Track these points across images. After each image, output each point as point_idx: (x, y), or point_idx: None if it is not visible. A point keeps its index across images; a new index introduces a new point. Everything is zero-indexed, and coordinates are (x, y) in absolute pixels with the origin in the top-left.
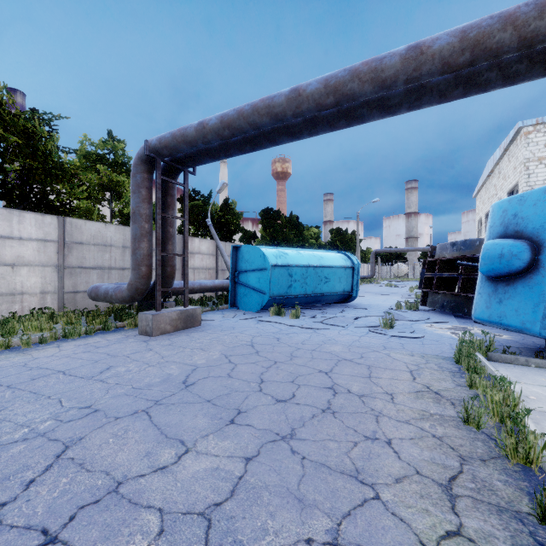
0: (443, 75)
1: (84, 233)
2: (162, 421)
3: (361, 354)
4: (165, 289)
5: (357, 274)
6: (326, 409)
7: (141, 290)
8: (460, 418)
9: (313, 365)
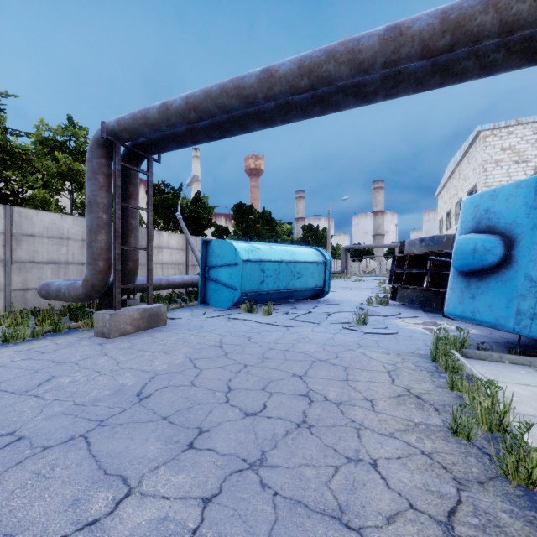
0: (421, 60)
1: (36, 224)
2: (103, 449)
3: (336, 353)
4: (126, 286)
5: (329, 269)
6: (301, 423)
7: (98, 287)
8: (448, 429)
9: (286, 368)
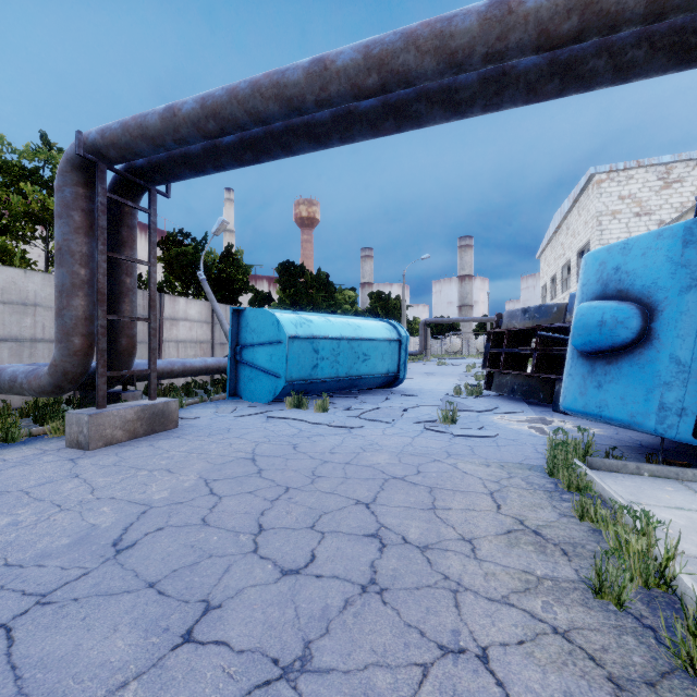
0: (537, 52)
1: None
2: (34, 652)
3: (417, 467)
4: (115, 373)
5: (404, 349)
6: (368, 586)
7: (73, 375)
8: (589, 588)
9: (347, 491)
